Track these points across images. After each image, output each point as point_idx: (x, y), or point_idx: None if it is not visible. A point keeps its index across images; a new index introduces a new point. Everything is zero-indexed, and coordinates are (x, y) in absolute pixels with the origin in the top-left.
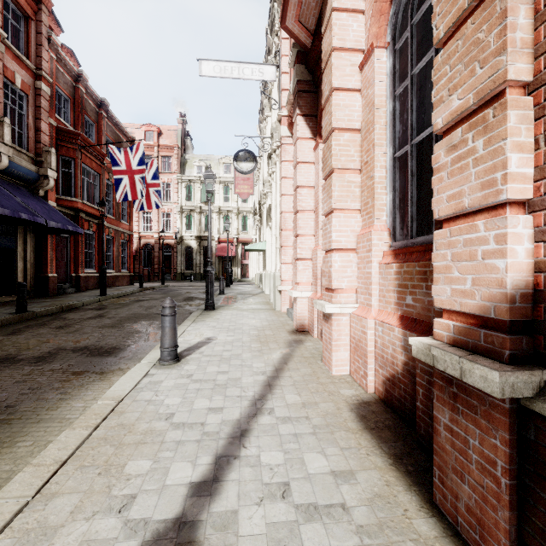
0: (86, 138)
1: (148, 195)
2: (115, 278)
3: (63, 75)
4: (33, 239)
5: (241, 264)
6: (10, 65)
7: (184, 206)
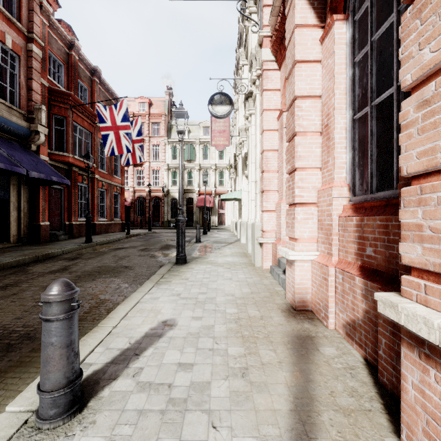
0: (77, 99)
1: (133, 151)
2: (108, 226)
3: (57, 42)
4: (27, 190)
5: (218, 213)
6: (0, 25)
7: (170, 164)
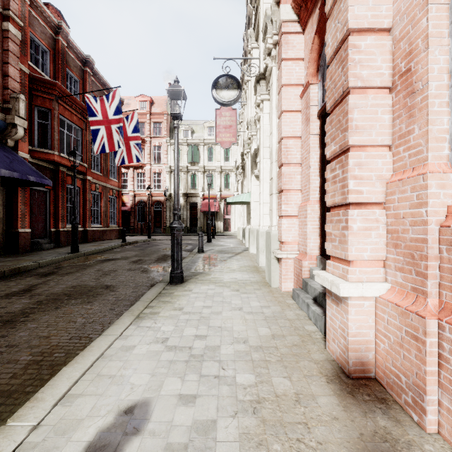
0: (64, 89)
1: (128, 149)
2: (103, 232)
3: (40, 24)
4: (3, 192)
5: (224, 219)
6: None
7: (173, 166)
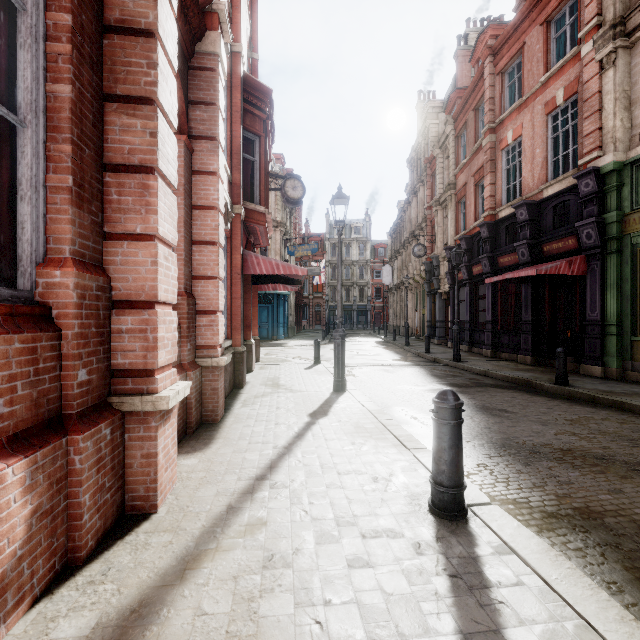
0: None
1: None
2: None
3: None
4: None
5: None
6: None
7: None
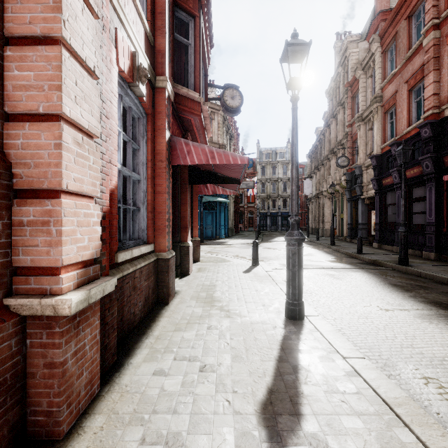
0: None
1: None
2: None
3: None
4: None
5: None
6: None
7: None
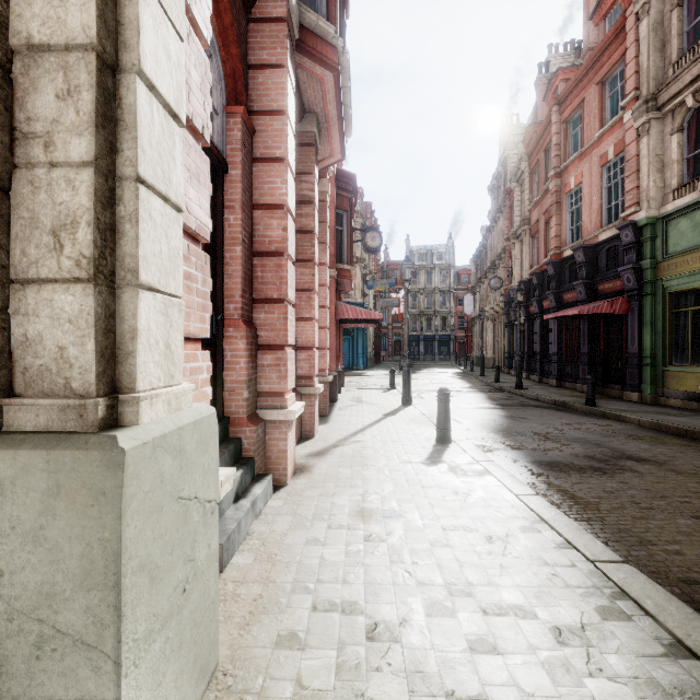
0: None
1: None
2: None
3: None
4: None
5: None
6: None
7: None
